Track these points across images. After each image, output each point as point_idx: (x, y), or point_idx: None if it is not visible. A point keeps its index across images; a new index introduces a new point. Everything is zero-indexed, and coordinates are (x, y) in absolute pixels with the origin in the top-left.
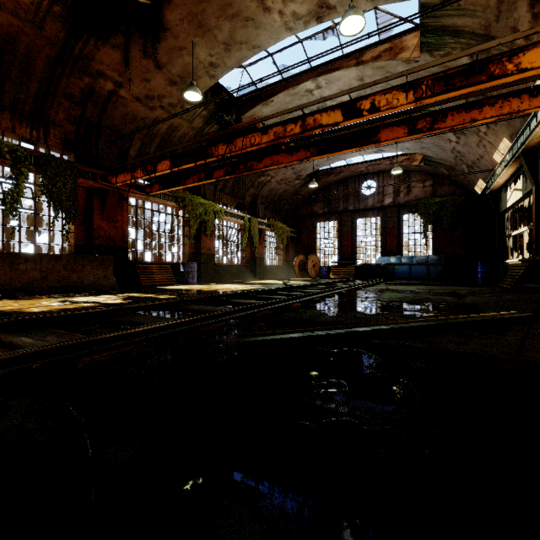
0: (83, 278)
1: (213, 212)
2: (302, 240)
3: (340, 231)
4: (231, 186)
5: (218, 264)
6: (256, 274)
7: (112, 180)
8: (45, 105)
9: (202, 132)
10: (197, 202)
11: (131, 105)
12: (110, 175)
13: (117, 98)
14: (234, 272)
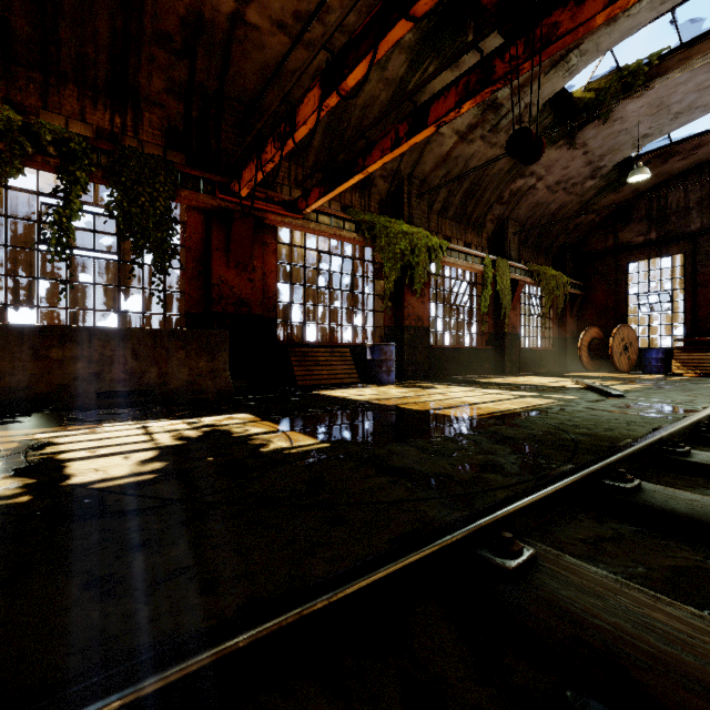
0: (168, 374)
1: (425, 248)
2: (593, 300)
3: (691, 275)
4: (459, 204)
5: (434, 346)
6: (505, 364)
7: (235, 186)
8: (129, 64)
9: (404, 88)
10: (397, 231)
11: (270, 45)
12: (233, 179)
13: (245, 31)
14: (463, 361)
